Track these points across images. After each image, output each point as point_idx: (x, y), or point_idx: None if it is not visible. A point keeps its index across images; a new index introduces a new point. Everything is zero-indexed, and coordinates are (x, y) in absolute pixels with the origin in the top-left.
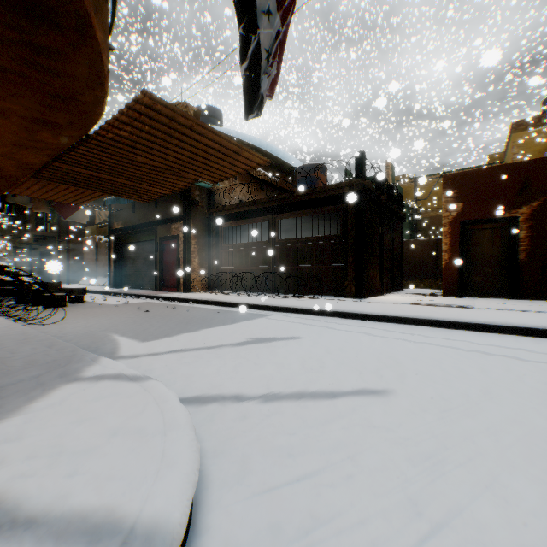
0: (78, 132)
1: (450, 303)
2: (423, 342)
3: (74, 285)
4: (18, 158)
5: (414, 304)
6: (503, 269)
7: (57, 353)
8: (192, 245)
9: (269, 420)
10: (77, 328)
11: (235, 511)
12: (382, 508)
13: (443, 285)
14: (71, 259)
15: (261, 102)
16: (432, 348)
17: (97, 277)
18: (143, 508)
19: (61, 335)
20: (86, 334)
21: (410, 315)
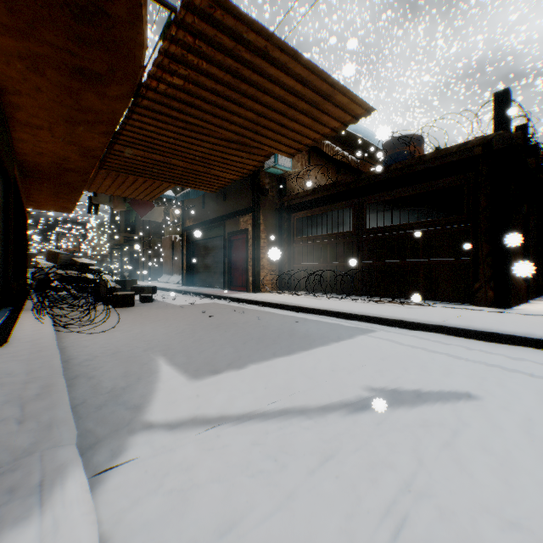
0: (123, 89)
1: None
2: None
3: (154, 282)
4: (76, 142)
5: None
6: None
7: (9, 435)
8: (262, 240)
9: None
10: (123, 341)
11: None
12: None
13: None
14: (152, 258)
15: None
16: None
17: (173, 275)
18: None
19: (96, 354)
20: (127, 354)
21: None
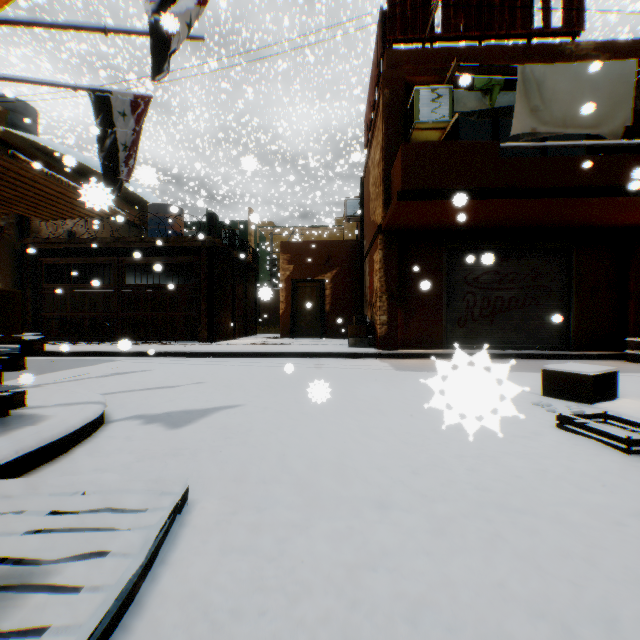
0: None
1: (277, 342)
2: (242, 364)
3: None
4: None
5: (253, 344)
6: (318, 317)
7: None
8: None
9: (134, 396)
10: None
11: (124, 410)
12: (184, 402)
13: (281, 329)
14: None
15: (117, 183)
16: (244, 366)
17: None
18: (90, 400)
19: None
20: None
21: (242, 350)
